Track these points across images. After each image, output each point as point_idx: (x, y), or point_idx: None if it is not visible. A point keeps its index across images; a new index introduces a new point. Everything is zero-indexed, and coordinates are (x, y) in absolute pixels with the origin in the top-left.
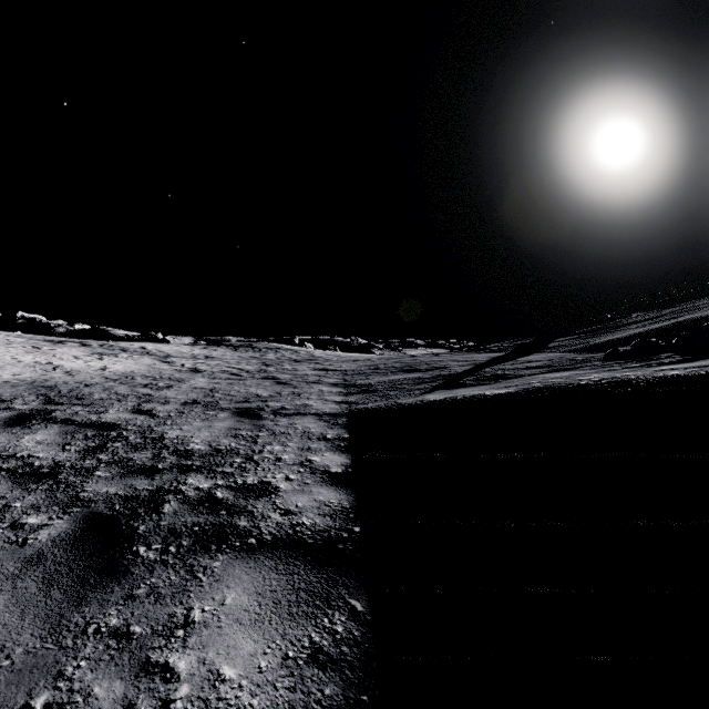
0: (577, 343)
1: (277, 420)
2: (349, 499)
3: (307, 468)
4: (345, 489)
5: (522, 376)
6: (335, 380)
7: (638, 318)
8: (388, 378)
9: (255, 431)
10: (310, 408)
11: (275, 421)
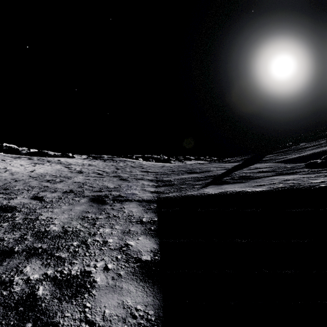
0: (279, 158)
1: (114, 205)
2: (155, 303)
3: (124, 254)
4: (151, 285)
5: (260, 177)
6: (151, 177)
7: (307, 145)
8: (180, 177)
9: (97, 214)
10: (135, 196)
11: (112, 206)
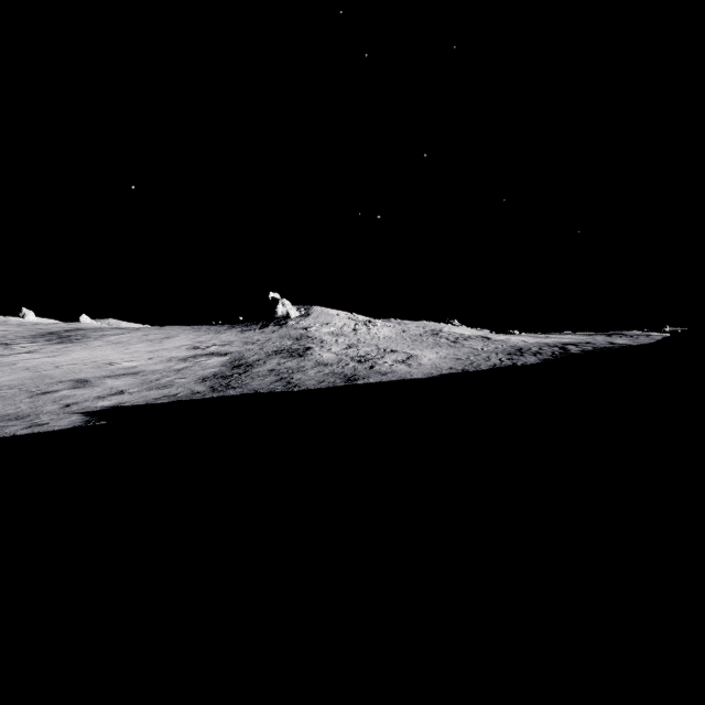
0: None
1: None
2: None
3: None
4: None
5: None
6: None
7: None
8: None
9: None
10: None
11: None
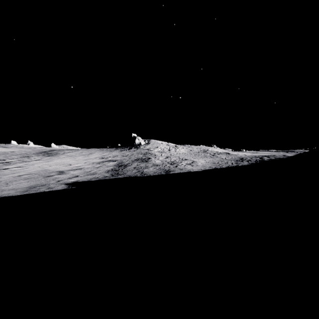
0: None
1: None
2: None
3: None
4: None
5: None
6: None
7: None
8: None
9: None
10: None
11: None
